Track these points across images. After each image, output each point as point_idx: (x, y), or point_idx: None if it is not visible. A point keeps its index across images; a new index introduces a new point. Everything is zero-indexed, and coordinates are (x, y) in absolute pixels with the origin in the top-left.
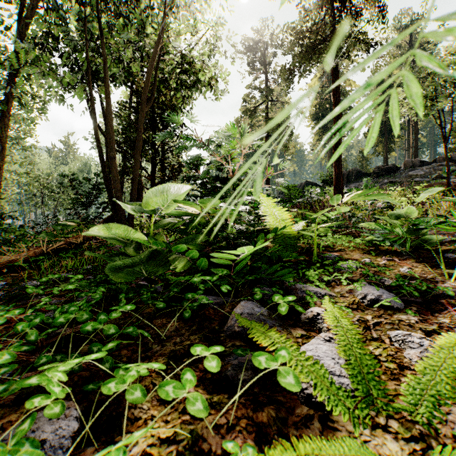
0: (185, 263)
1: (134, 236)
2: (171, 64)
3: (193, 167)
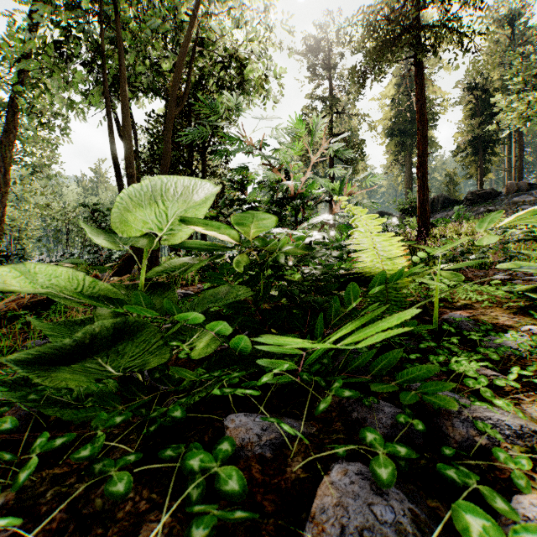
0: (209, 340)
1: (94, 291)
2: (211, 58)
3: (237, 188)
